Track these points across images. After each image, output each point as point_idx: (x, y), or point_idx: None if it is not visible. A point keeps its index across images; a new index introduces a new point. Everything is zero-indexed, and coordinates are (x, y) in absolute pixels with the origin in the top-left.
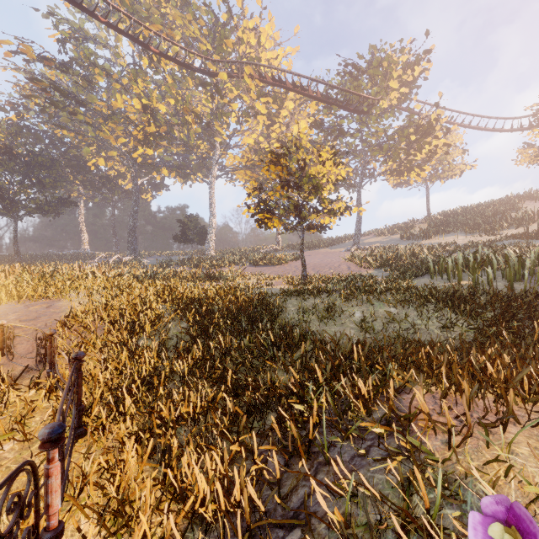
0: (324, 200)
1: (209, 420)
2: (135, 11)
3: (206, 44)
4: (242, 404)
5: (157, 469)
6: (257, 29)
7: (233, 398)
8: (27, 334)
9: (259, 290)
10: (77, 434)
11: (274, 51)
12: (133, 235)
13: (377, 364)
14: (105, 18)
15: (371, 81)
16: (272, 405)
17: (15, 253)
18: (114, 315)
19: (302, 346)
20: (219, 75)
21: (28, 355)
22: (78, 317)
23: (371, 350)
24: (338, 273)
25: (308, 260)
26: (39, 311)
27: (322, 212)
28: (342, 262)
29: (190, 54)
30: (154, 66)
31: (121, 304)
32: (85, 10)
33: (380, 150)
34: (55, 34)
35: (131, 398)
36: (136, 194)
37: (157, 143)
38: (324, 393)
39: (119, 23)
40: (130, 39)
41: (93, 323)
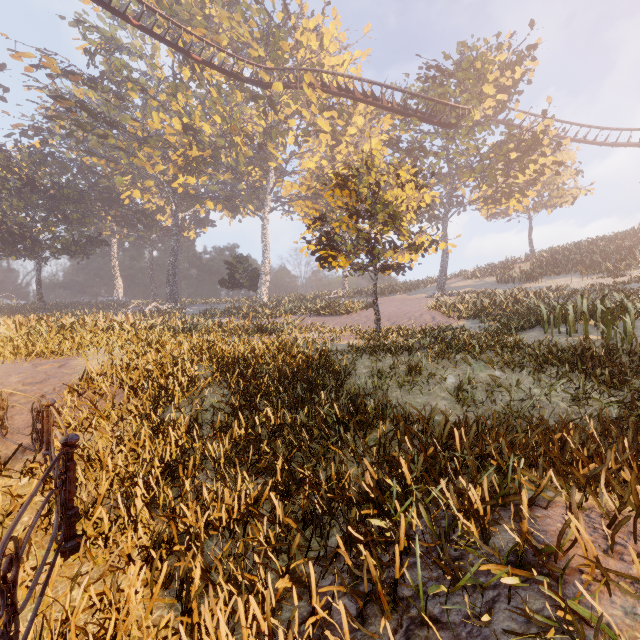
0: (404, 232)
1: (249, 532)
2: (174, 14)
3: (258, 49)
4: (297, 507)
5: (170, 613)
6: (319, 30)
7: (284, 500)
8: (29, 402)
9: (321, 347)
10: (66, 550)
11: (339, 56)
12: (173, 279)
13: (488, 455)
14: (138, 20)
15: (460, 86)
16: (338, 511)
17: (39, 301)
18: (136, 378)
19: (380, 426)
20: (273, 86)
21: (27, 429)
22: (94, 379)
23: (479, 435)
24: (419, 324)
25: (382, 309)
26: (48, 371)
27: (401, 248)
28: (424, 311)
29: (239, 62)
30: (197, 77)
31: (147, 364)
32: (114, 11)
33: (471, 172)
34: (83, 45)
35: (149, 493)
36: (176, 231)
37: (200, 170)
38: (414, 502)
39: (155, 28)
40: (167, 45)
41: (112, 388)
